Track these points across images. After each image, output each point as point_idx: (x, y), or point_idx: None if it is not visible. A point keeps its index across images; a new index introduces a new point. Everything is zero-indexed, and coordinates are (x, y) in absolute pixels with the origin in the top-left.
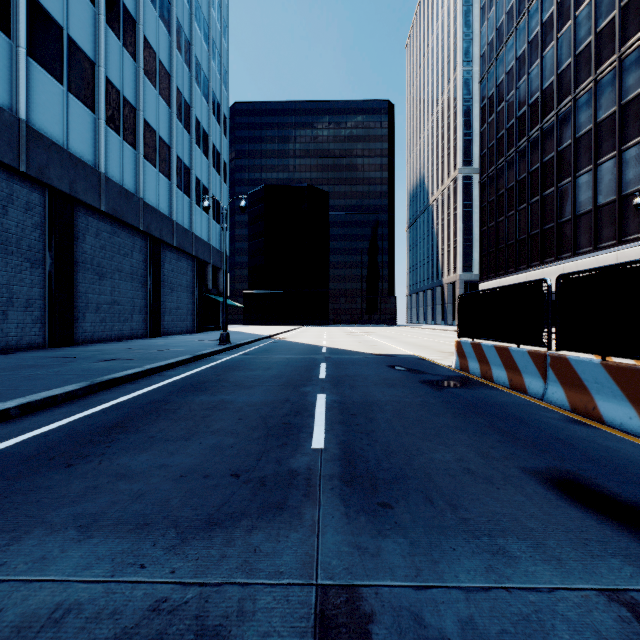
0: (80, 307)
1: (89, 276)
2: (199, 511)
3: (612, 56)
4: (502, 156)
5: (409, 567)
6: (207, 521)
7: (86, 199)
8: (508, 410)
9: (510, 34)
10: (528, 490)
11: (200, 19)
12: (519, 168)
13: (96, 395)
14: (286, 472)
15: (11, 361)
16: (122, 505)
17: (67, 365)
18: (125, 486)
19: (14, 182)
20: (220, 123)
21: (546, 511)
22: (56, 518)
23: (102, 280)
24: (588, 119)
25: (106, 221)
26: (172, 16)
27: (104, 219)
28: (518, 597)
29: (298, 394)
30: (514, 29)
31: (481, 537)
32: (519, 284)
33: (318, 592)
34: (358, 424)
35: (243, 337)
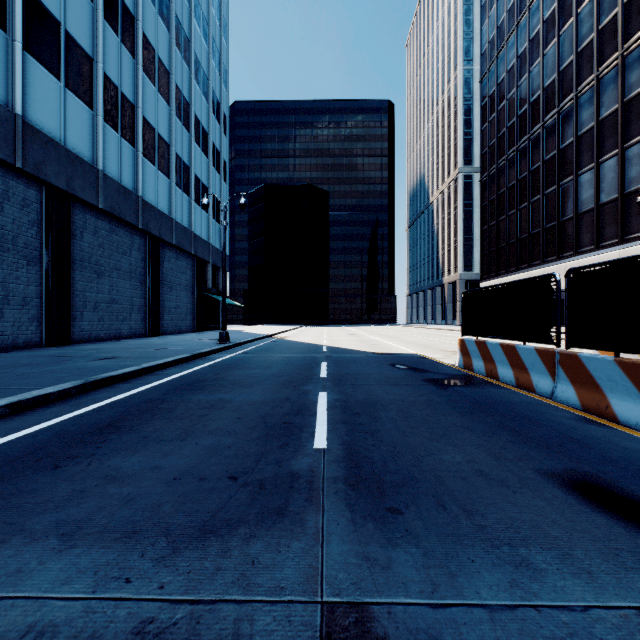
0: (78, 306)
1: (87, 274)
2: (193, 517)
3: (615, 53)
4: (503, 155)
5: (424, 581)
6: (201, 528)
7: (84, 196)
8: (517, 409)
9: (511, 32)
10: (547, 494)
11: (199, 16)
12: (520, 167)
13: (90, 394)
14: (287, 474)
15: (6, 360)
16: (110, 511)
17: (62, 363)
18: (114, 490)
19: (10, 178)
20: (220, 121)
21: (569, 517)
22: (37, 525)
23: (100, 278)
24: (590, 117)
25: (104, 219)
26: (171, 13)
27: (102, 217)
28: (549, 617)
29: (299, 393)
30: (515, 27)
31: (501, 547)
32: (526, 280)
33: (324, 611)
34: (362, 423)
35: (243, 336)
